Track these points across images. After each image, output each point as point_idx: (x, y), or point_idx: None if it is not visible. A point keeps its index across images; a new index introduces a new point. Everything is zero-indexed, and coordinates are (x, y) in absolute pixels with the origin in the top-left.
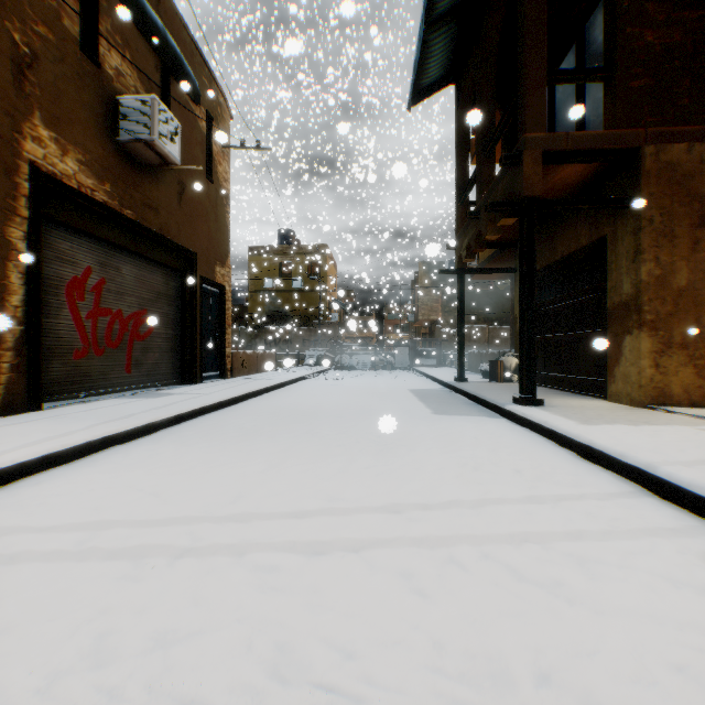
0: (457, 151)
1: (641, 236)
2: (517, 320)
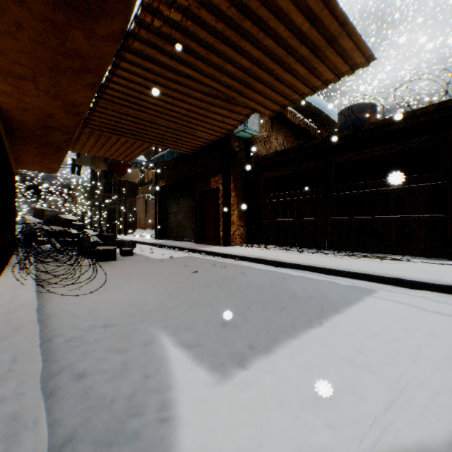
0: (91, 176)
1: (118, 209)
2: (106, 218)
